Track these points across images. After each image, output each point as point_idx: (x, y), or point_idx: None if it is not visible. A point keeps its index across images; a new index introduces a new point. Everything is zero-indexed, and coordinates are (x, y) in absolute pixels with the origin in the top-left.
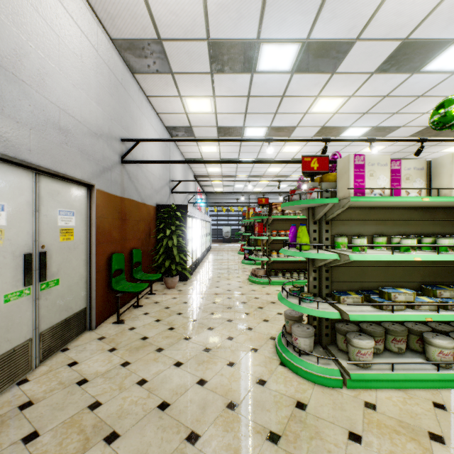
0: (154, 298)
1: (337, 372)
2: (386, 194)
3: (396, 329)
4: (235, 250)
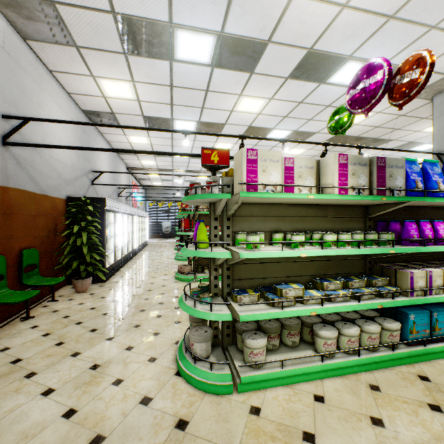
0: (54, 305)
1: (229, 376)
2: (278, 190)
3: (291, 323)
4: (173, 245)
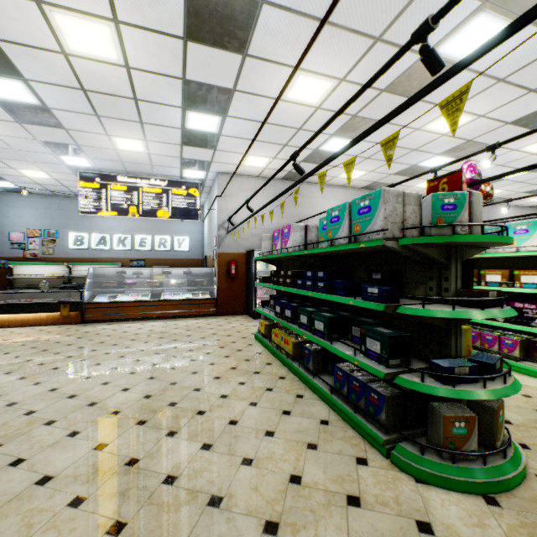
0: None
1: None
2: None
3: None
4: None
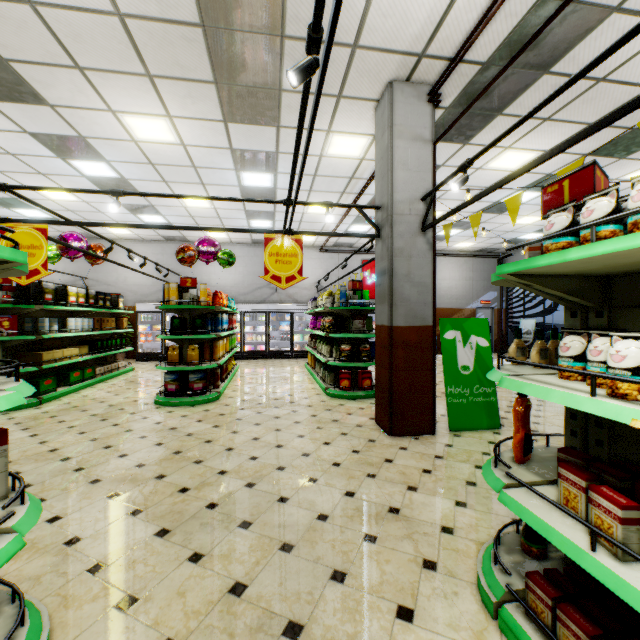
0: None
1: None
2: None
3: None
4: None
